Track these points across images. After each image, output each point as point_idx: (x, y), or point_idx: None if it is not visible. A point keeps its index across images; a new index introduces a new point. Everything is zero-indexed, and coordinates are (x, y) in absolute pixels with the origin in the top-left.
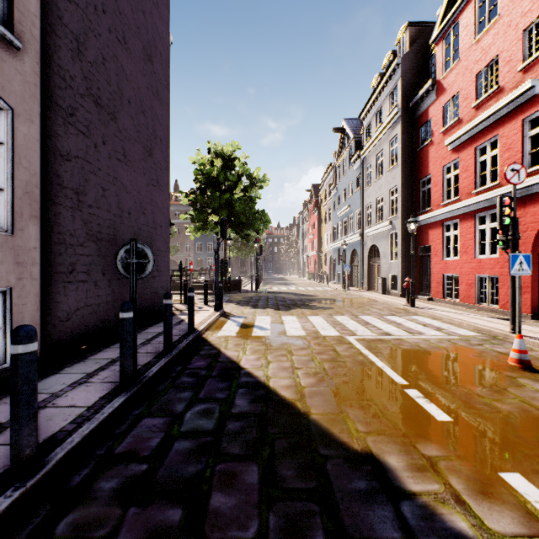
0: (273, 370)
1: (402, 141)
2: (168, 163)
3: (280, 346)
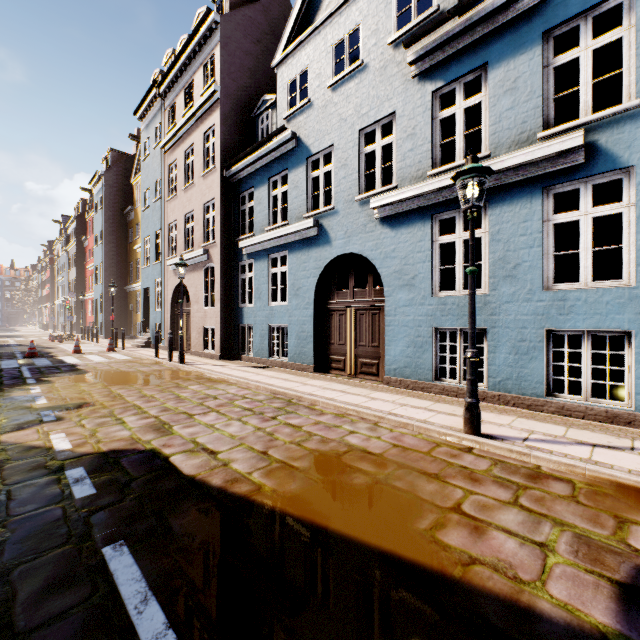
0: None
1: (78, 257)
2: None
3: None
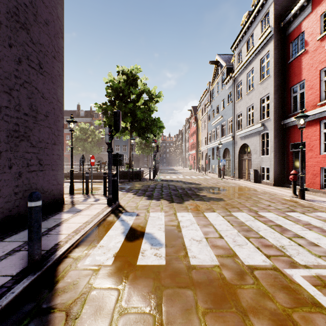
0: None
1: (275, 55)
2: (60, 54)
3: (186, 323)
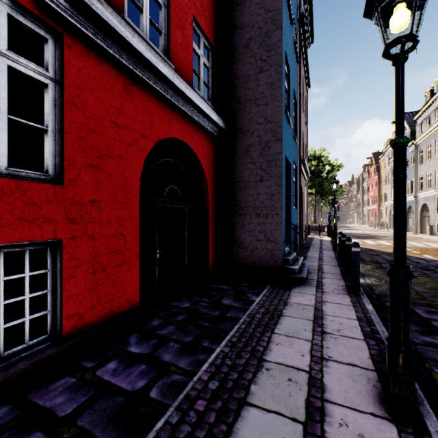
0: (369, 247)
1: None
2: None
3: (368, 245)
